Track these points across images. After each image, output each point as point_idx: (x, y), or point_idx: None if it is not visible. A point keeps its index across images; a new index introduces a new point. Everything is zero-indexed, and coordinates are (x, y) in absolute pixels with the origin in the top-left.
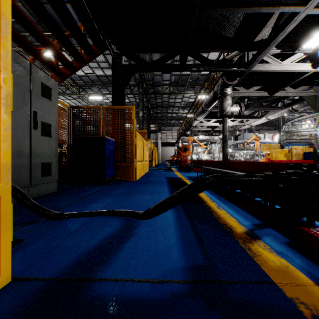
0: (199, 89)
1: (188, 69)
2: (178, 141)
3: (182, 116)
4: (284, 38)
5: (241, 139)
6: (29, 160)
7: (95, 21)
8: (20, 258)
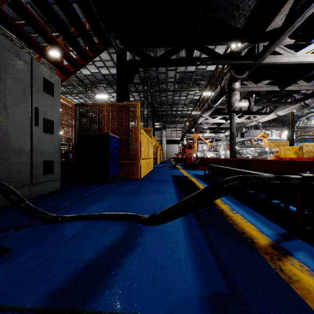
0: (204, 86)
1: (194, 63)
2: (182, 139)
3: (186, 114)
4: (298, 26)
5: (247, 137)
6: (30, 158)
7: (98, 13)
8: (2, 276)
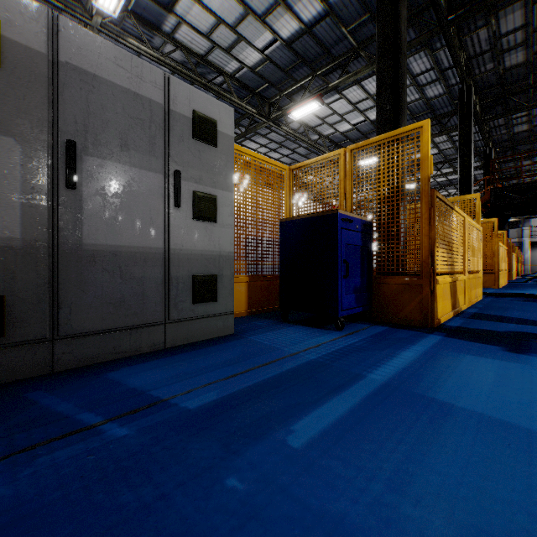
0: None
1: None
2: None
3: None
4: None
5: None
6: None
7: None
8: None
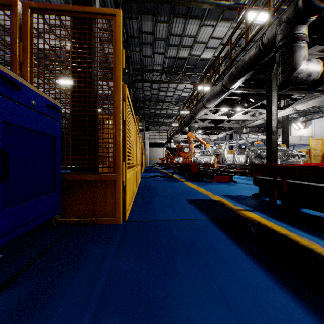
0: (195, 80)
1: None
2: (169, 141)
3: (171, 114)
4: None
5: None
6: None
7: None
8: None
